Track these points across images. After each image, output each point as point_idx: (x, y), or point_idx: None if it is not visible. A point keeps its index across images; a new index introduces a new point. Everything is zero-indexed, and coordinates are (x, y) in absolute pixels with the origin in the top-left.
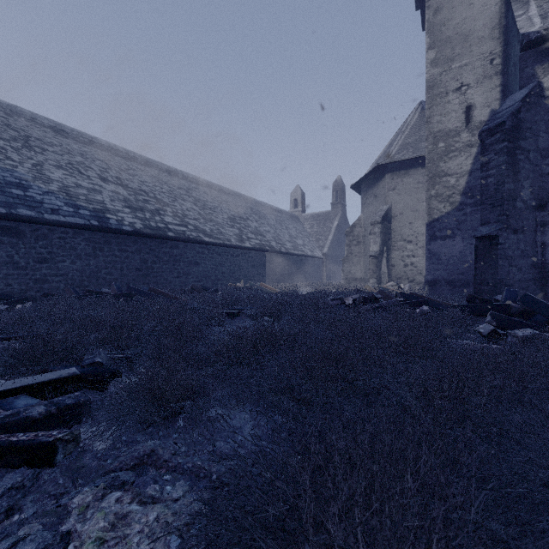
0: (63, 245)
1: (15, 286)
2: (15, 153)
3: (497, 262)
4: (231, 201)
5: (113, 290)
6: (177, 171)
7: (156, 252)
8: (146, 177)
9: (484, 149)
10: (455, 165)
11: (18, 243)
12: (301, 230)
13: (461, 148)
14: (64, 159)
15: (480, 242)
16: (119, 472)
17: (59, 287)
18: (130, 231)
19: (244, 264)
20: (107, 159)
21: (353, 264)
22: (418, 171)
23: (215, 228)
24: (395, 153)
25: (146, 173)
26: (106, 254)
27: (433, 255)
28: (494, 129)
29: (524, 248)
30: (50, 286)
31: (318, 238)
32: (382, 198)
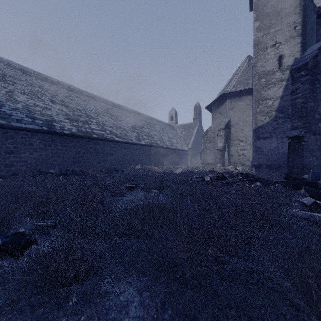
0: (24, 142)
1: None
2: None
3: (303, 153)
4: (133, 116)
5: (56, 171)
6: (100, 98)
7: (85, 147)
8: (80, 101)
9: (293, 81)
10: (271, 92)
11: None
12: (175, 134)
13: (275, 82)
14: (28, 88)
15: (292, 140)
16: None
17: (22, 169)
18: (68, 133)
19: (141, 154)
20: (56, 89)
21: (207, 154)
22: (247, 98)
23: (123, 132)
24: (232, 87)
25: (80, 99)
26: (53, 148)
27: (258, 149)
28: (301, 67)
29: (320, 144)
30: (15, 169)
31: (185, 138)
32: (224, 114)
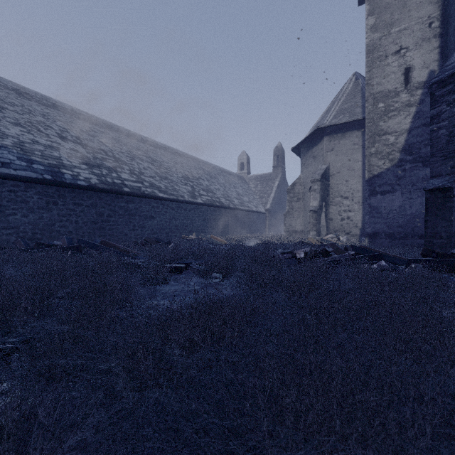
0: (14, 198)
1: None
2: None
3: (451, 214)
4: (185, 162)
5: (64, 243)
6: (137, 135)
7: (112, 206)
8: (106, 138)
9: (434, 101)
10: (394, 123)
11: None
12: (247, 189)
13: (400, 108)
14: (24, 117)
15: (432, 194)
16: None
17: (9, 240)
18: (85, 185)
19: (196, 218)
20: (69, 120)
21: (294, 218)
22: (353, 134)
23: (170, 185)
24: (332, 118)
25: (106, 135)
26: (60, 207)
27: (373, 209)
28: (446, 79)
29: None
30: None
31: (262, 195)
32: (320, 159)
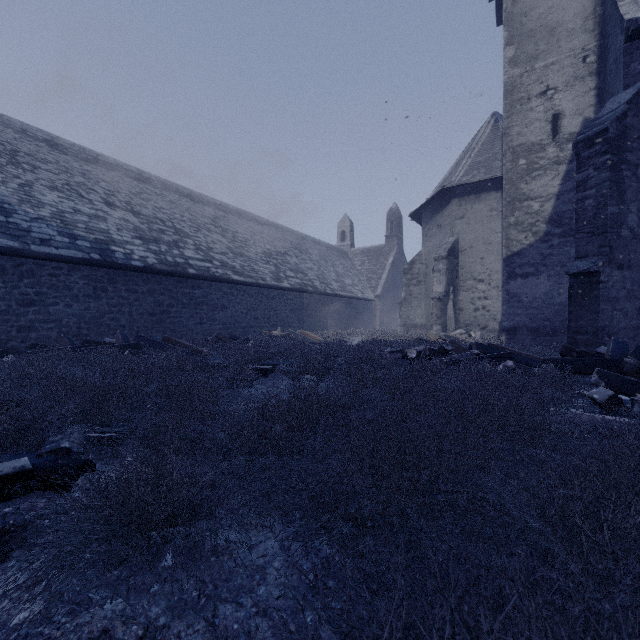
0: (56, 284)
1: None
2: None
3: (598, 304)
4: (266, 232)
5: (118, 340)
6: (202, 197)
7: (173, 293)
8: (163, 202)
9: (580, 164)
10: (539, 186)
11: None
12: (350, 267)
13: (546, 166)
14: (61, 179)
15: (576, 280)
16: None
17: (50, 336)
18: (141, 267)
19: (282, 308)
20: (115, 180)
21: (413, 308)
22: (491, 196)
23: (247, 264)
24: (463, 175)
25: (163, 198)
26: (111, 295)
27: (512, 296)
28: (593, 138)
29: (631, 287)
30: (38, 335)
31: (370, 276)
32: (447, 228)
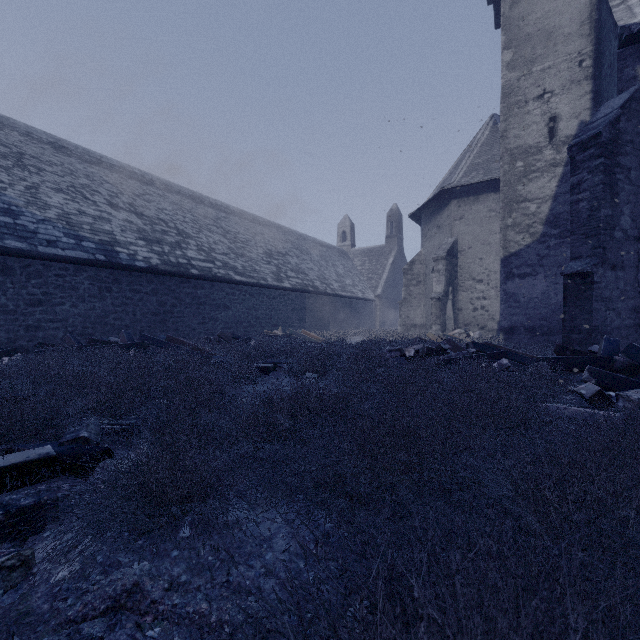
0: (62, 285)
1: (2, 335)
2: (4, 173)
3: (591, 304)
4: (267, 233)
5: (123, 339)
6: (204, 198)
7: (176, 293)
8: (165, 203)
9: (574, 167)
10: (536, 188)
11: (5, 281)
12: (350, 267)
13: (543, 168)
14: (66, 181)
15: (570, 280)
16: (81, 622)
17: (57, 336)
18: (145, 267)
19: (283, 308)
20: (119, 181)
21: (412, 308)
22: (490, 197)
23: (248, 265)
24: (462, 176)
25: (165, 199)
26: (115, 295)
27: (510, 296)
28: (587, 142)
29: (624, 288)
30: (45, 335)
31: (370, 277)
32: (446, 229)
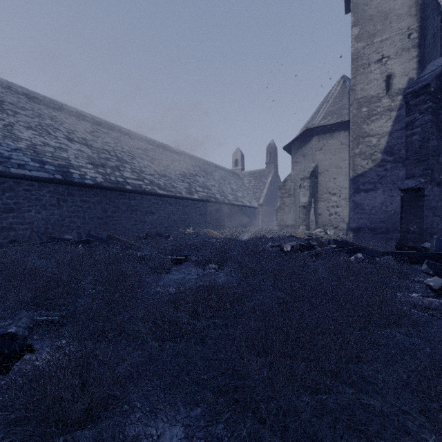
0: (29, 197)
1: None
2: None
3: (422, 212)
4: (182, 160)
5: (74, 237)
6: (137, 135)
7: (115, 203)
8: (109, 138)
9: (409, 110)
10: (376, 127)
11: None
12: (241, 184)
13: (382, 112)
14: (35, 121)
15: (406, 194)
16: None
17: (25, 234)
18: (92, 184)
19: (193, 213)
20: (75, 122)
21: (285, 213)
22: (341, 134)
23: (168, 182)
24: (321, 119)
25: (109, 135)
26: (70, 204)
27: (357, 205)
28: (419, 90)
29: None
30: (16, 234)
31: (255, 191)
32: (310, 157)
